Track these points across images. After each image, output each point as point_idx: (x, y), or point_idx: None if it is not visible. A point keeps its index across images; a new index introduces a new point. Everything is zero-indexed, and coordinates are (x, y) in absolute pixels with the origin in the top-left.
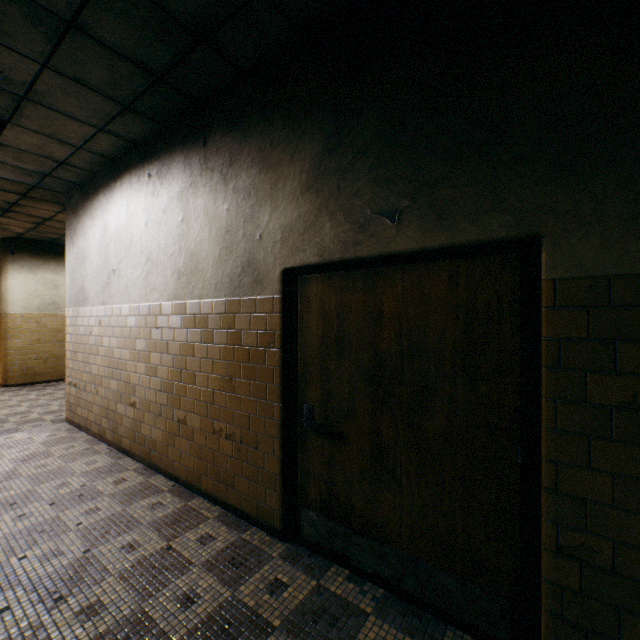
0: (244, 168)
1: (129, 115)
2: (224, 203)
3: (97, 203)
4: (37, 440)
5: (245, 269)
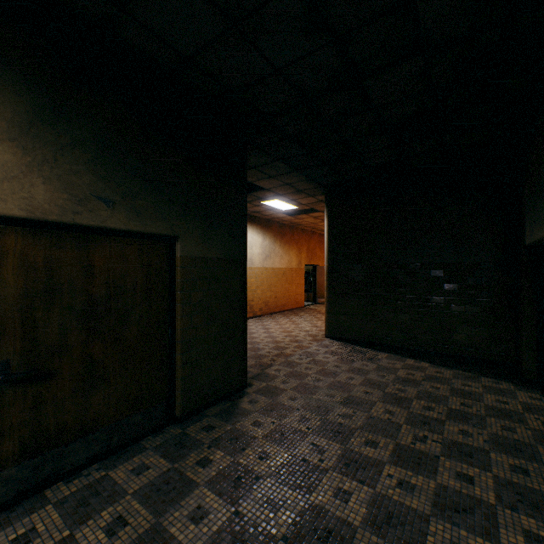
0: None
1: None
2: None
3: None
4: None
5: None
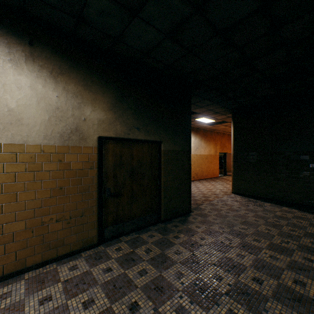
0: (73, 82)
1: None
2: (55, 91)
3: None
4: None
5: (74, 132)
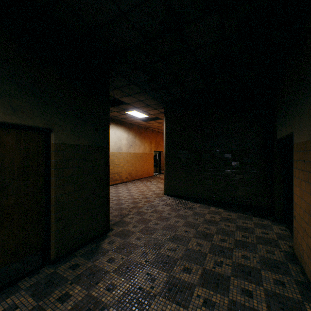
0: None
1: None
2: None
3: None
4: None
5: None
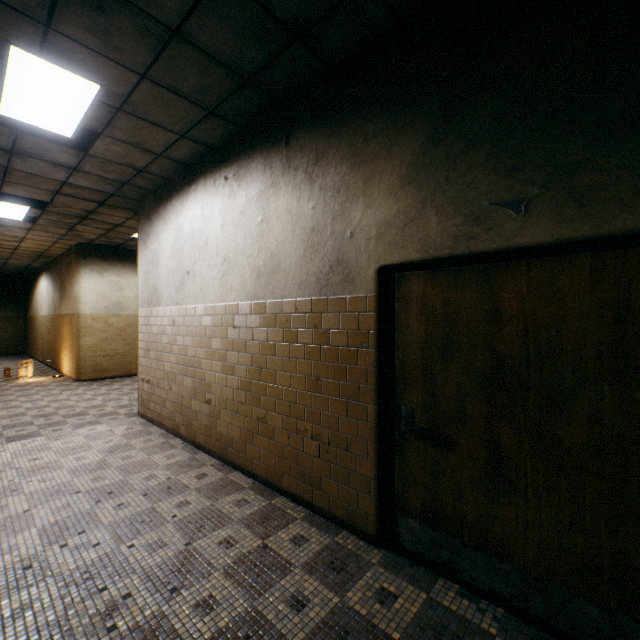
0: (332, 165)
1: (211, 120)
2: (309, 202)
3: (170, 208)
4: (117, 432)
5: (333, 268)
